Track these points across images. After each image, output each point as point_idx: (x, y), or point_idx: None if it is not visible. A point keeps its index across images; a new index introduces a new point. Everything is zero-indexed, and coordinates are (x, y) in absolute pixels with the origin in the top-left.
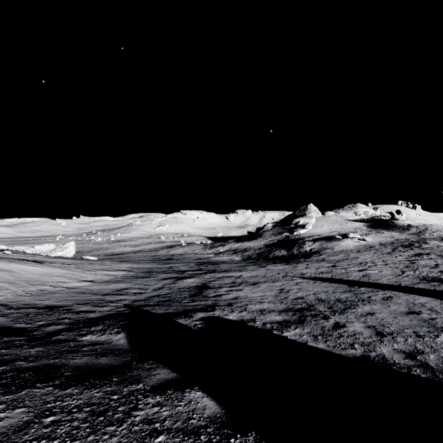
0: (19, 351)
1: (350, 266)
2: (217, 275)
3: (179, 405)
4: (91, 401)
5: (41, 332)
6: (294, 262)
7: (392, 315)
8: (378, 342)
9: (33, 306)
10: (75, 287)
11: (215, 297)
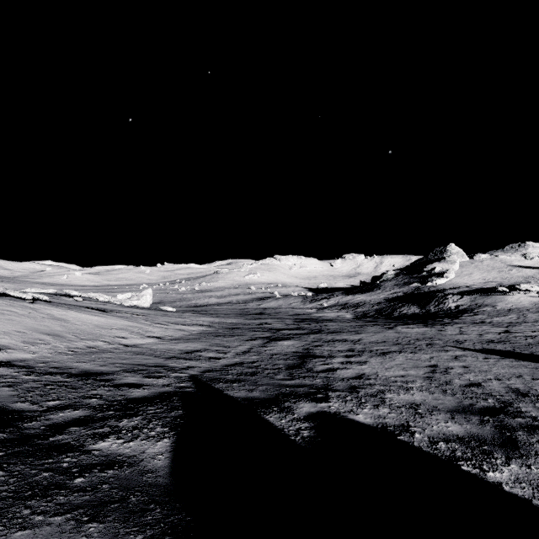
0: None
1: (538, 334)
2: (325, 338)
3: None
4: None
5: (41, 423)
6: (436, 324)
7: None
8: None
9: (64, 372)
10: (136, 345)
11: (326, 372)
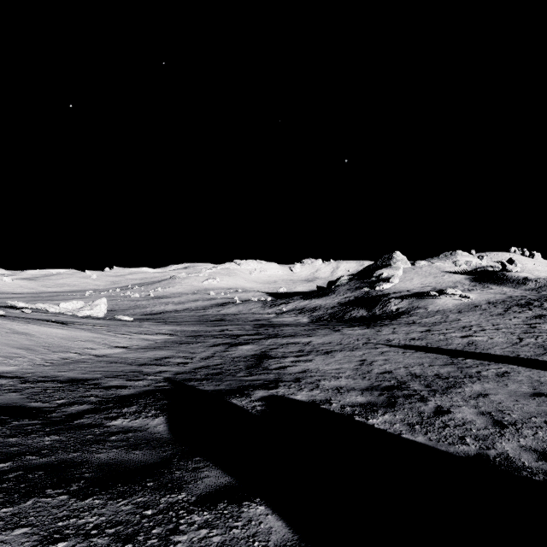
0: (31, 441)
1: (450, 331)
2: (280, 341)
3: (235, 526)
4: (117, 519)
5: (61, 414)
6: (377, 325)
7: (512, 398)
8: (497, 435)
9: (53, 380)
10: (106, 355)
11: (278, 369)
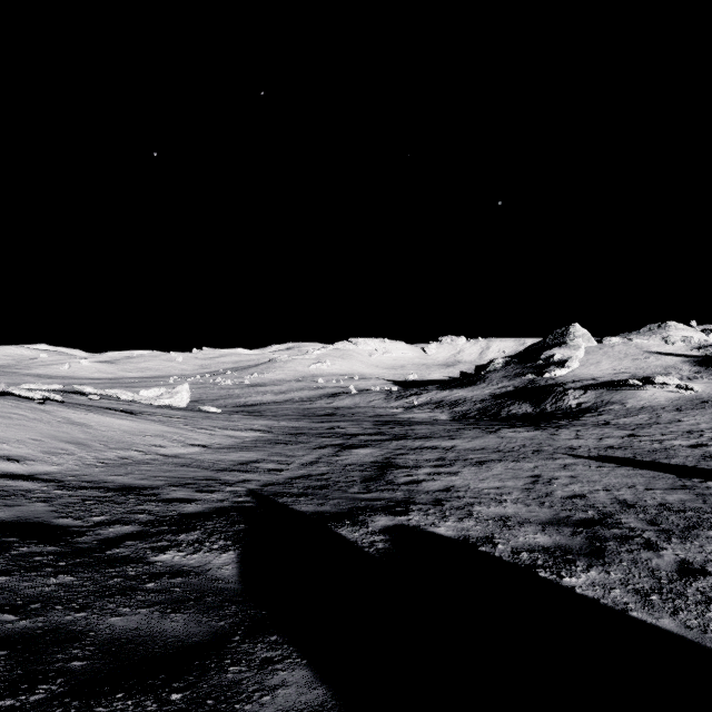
0: (26, 583)
1: (669, 437)
2: (411, 445)
3: None
4: None
5: (93, 538)
6: (550, 426)
7: None
8: None
9: (100, 486)
10: (177, 455)
11: (409, 484)
